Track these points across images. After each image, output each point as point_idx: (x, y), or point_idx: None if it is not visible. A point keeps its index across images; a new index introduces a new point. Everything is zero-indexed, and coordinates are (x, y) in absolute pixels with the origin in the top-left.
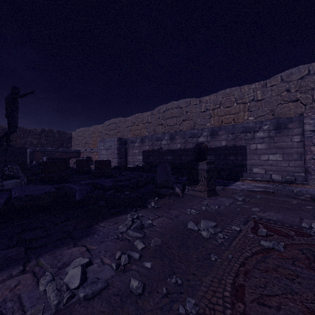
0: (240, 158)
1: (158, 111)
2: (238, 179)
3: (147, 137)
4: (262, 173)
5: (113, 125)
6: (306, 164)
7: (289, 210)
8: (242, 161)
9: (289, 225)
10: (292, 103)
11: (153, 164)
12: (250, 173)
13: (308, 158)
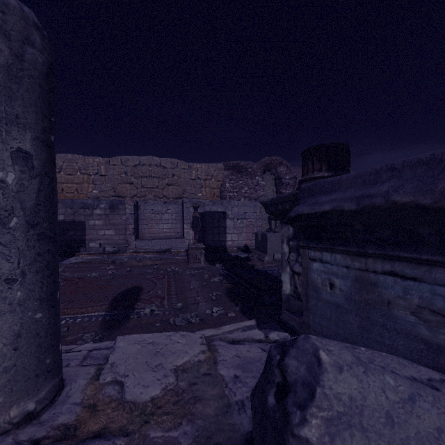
0: (80, 234)
1: None
2: (74, 255)
3: None
4: (97, 247)
5: None
6: (127, 238)
7: (90, 270)
8: (82, 236)
9: (80, 277)
10: (129, 184)
11: None
12: (89, 247)
13: (127, 233)
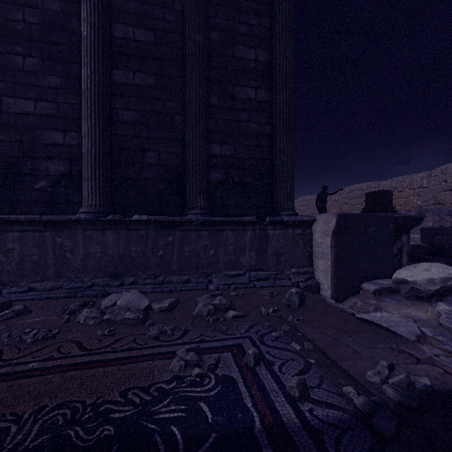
0: None
1: (443, 171)
2: None
3: (430, 210)
4: None
5: (357, 192)
6: None
7: None
8: None
9: None
10: None
11: (442, 245)
12: None
13: None
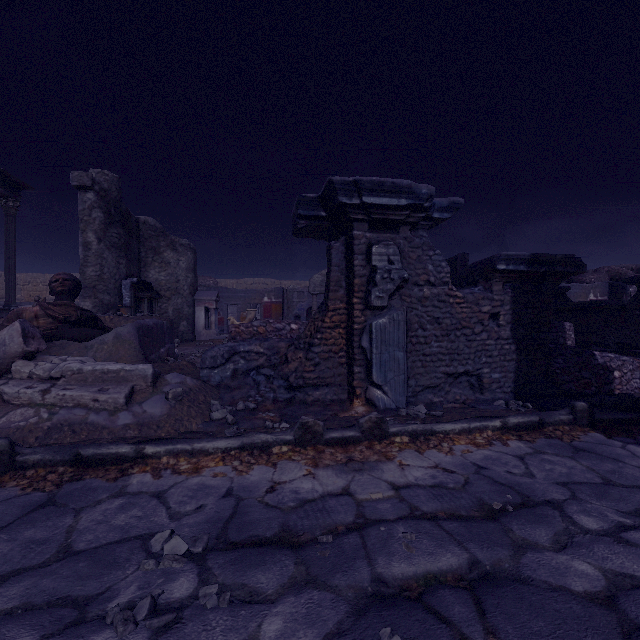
0: None
1: None
2: None
3: None
4: None
5: None
6: None
7: None
8: None
9: None
10: None
11: None
12: None
13: None
